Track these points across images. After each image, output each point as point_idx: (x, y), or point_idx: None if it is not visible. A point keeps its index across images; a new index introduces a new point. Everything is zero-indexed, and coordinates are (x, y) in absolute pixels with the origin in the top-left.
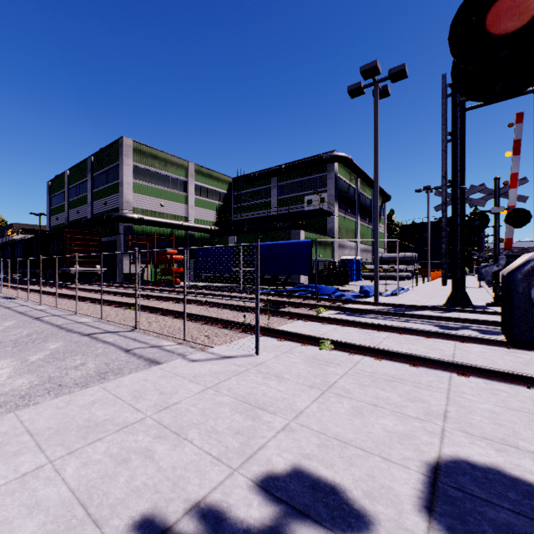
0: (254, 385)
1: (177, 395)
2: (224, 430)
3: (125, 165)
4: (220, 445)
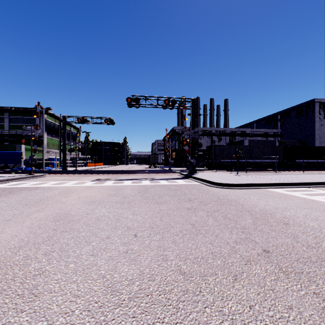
0: None
1: None
2: None
3: None
4: None
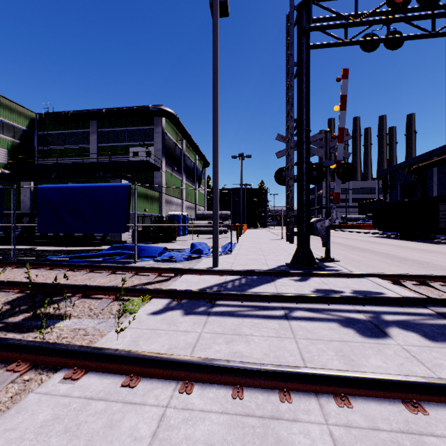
0: None
1: None
2: None
3: None
4: None
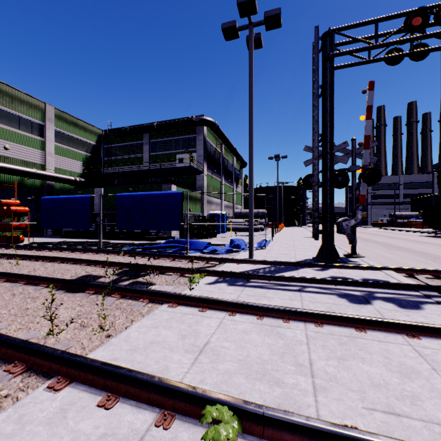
0: None
1: None
2: None
3: None
4: None
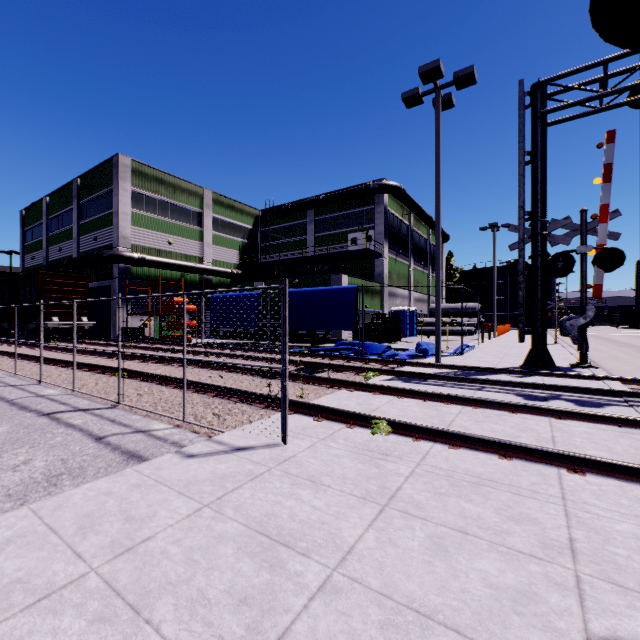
0: (278, 497)
1: (152, 521)
2: (219, 598)
3: (121, 190)
4: (209, 635)
